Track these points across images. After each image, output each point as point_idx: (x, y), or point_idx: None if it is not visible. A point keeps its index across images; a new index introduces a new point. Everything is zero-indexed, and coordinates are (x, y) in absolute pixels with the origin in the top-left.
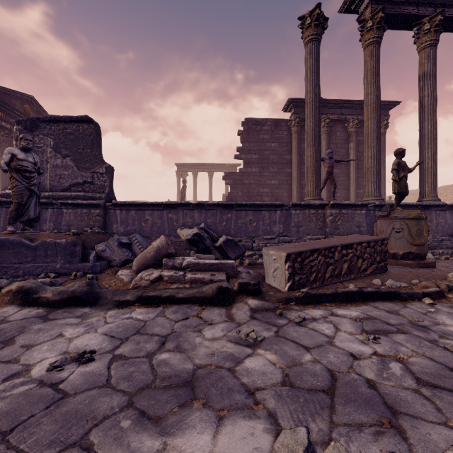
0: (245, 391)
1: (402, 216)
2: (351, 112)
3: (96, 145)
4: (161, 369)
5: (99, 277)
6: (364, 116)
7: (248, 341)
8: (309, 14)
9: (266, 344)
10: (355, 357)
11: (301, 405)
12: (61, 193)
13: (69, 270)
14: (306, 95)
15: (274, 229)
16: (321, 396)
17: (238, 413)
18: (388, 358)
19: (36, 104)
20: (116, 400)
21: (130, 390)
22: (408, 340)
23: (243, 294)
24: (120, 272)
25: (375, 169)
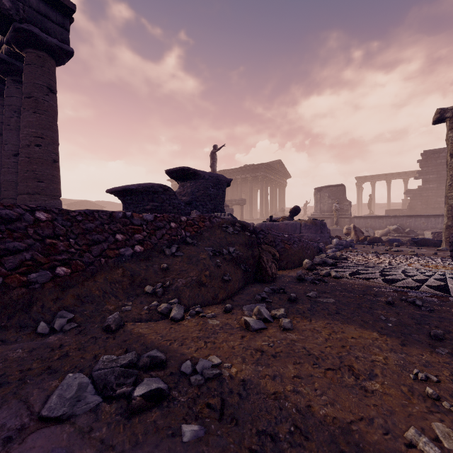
0: None
1: None
2: None
3: (344, 194)
4: None
5: None
6: None
7: None
8: None
9: None
10: None
11: None
12: (332, 213)
13: None
14: None
15: (438, 226)
16: None
17: None
18: None
19: (281, 162)
20: None
21: None
22: None
23: None
24: None
25: None
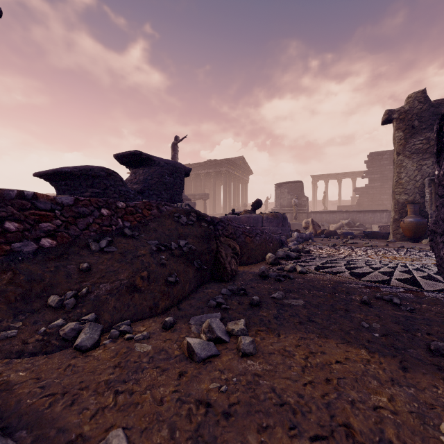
0: None
1: None
2: None
3: (302, 190)
4: None
5: None
6: None
7: None
8: None
9: None
10: None
11: None
12: (291, 208)
13: None
14: None
15: (382, 221)
16: None
17: None
18: None
19: (243, 159)
20: None
21: None
22: None
23: None
24: None
25: None
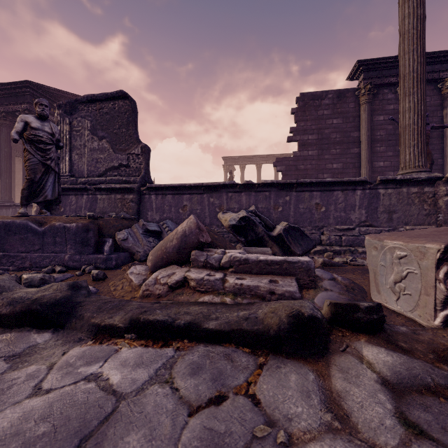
0: None
1: None
2: (447, 68)
3: (132, 123)
4: None
5: (111, 274)
6: None
7: None
8: None
9: None
10: None
11: None
12: (96, 178)
13: (79, 263)
14: (401, 24)
15: (353, 216)
16: None
17: None
18: None
19: None
20: None
21: None
22: None
23: (342, 329)
24: (131, 270)
25: None
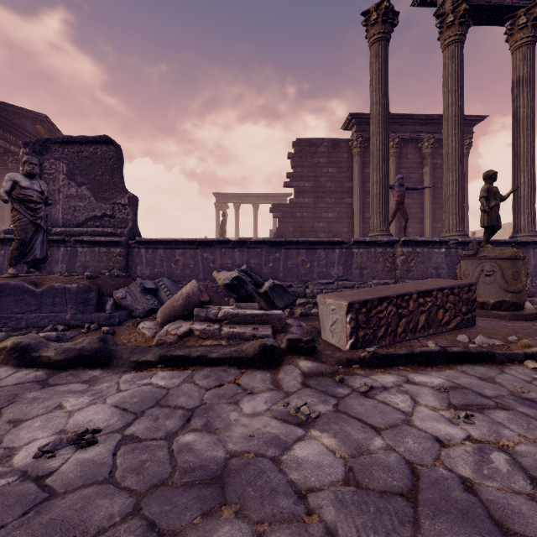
0: (293, 492)
1: (493, 256)
2: (426, 130)
3: (117, 171)
4: (182, 457)
5: (117, 330)
6: (443, 132)
7: (298, 418)
8: (375, 8)
9: (322, 422)
10: (442, 443)
11: (371, 518)
12: (75, 229)
13: (81, 322)
14: (371, 108)
15: (332, 272)
16: (399, 502)
17: (283, 527)
18: (488, 445)
19: (50, 124)
20: (118, 504)
21: (139, 488)
22: (511, 419)
23: (293, 354)
24: (142, 325)
25: (457, 198)
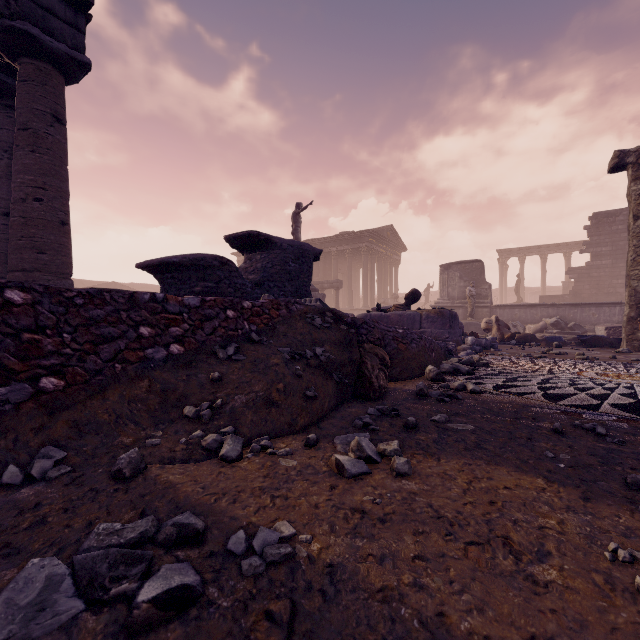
0: None
1: None
2: None
3: (483, 274)
4: None
5: None
6: None
7: None
8: None
9: None
10: None
11: None
12: (465, 301)
13: None
14: None
15: (614, 319)
16: None
17: None
18: None
19: (392, 229)
20: None
21: None
22: None
23: None
24: None
25: None
